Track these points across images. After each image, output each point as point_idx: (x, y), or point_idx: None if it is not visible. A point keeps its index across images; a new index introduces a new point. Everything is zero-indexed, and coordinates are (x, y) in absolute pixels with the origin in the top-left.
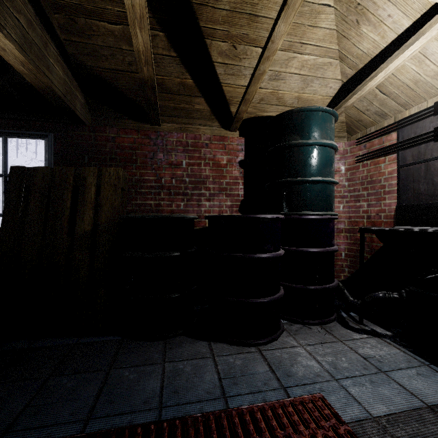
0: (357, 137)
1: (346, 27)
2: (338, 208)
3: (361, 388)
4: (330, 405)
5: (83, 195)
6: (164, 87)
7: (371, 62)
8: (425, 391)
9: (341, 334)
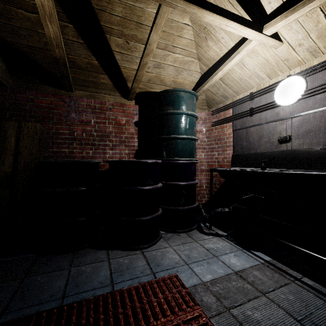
0: (213, 110)
1: (200, 40)
2: (201, 156)
3: (200, 267)
4: (180, 279)
5: (3, 144)
6: (75, 64)
7: (216, 64)
8: (236, 264)
9: (197, 237)
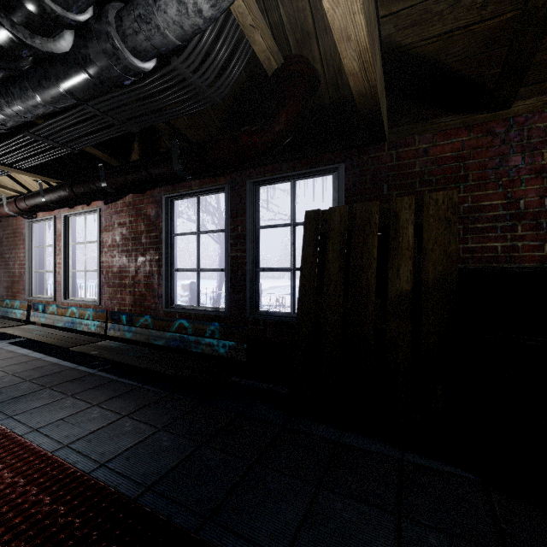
0: None
1: None
2: None
3: None
4: None
5: (395, 239)
6: None
7: None
8: None
9: None
